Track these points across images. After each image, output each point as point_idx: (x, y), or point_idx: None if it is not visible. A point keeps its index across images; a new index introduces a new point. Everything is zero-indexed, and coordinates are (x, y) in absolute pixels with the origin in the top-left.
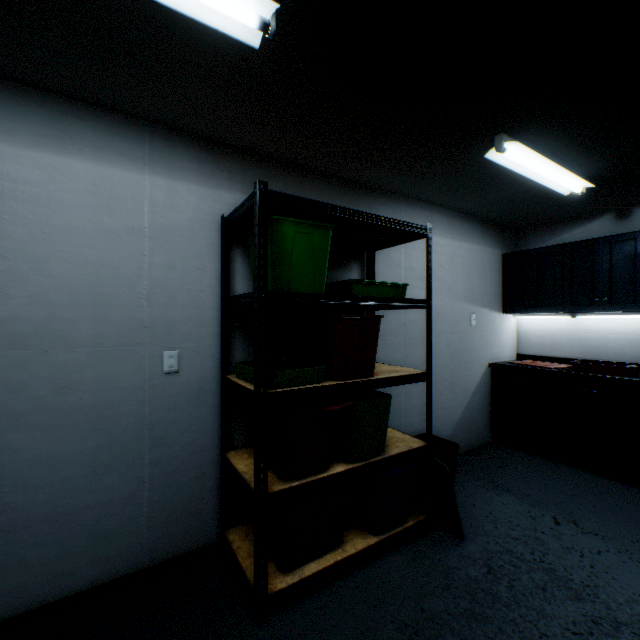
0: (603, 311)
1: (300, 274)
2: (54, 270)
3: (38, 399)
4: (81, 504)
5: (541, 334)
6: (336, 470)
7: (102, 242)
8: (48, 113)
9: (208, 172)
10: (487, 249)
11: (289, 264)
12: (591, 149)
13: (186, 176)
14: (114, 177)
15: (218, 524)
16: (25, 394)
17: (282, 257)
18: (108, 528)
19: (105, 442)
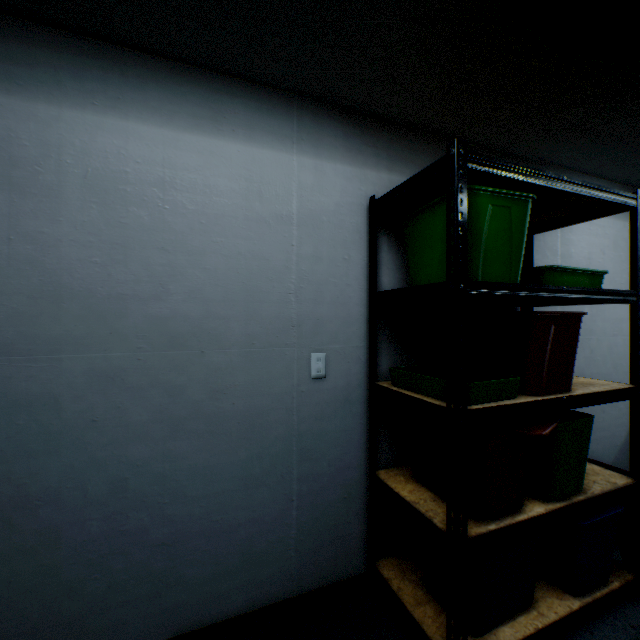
0: None
1: (493, 259)
2: (209, 263)
3: (194, 404)
4: (233, 521)
5: None
6: (534, 511)
7: (252, 231)
8: (203, 92)
9: (354, 148)
10: None
11: (482, 246)
12: None
13: (332, 154)
14: (264, 159)
15: (363, 553)
16: (183, 398)
17: (474, 238)
18: (258, 549)
19: (255, 453)
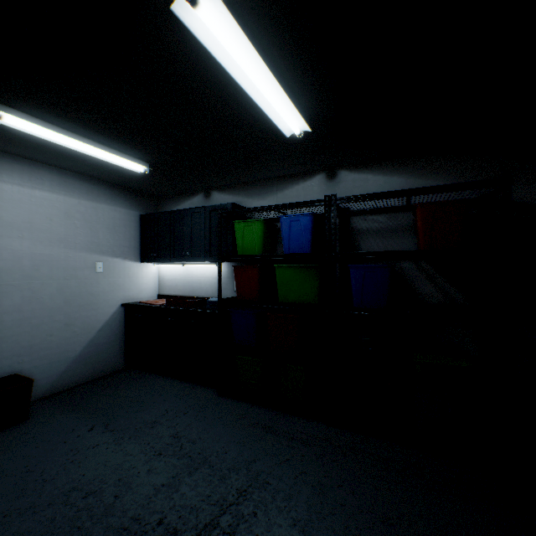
0: (188, 261)
1: None
2: None
3: None
4: None
5: (171, 278)
6: None
7: None
8: None
9: None
10: (121, 209)
11: None
12: (112, 137)
13: None
14: None
15: None
16: None
17: None
18: None
19: None
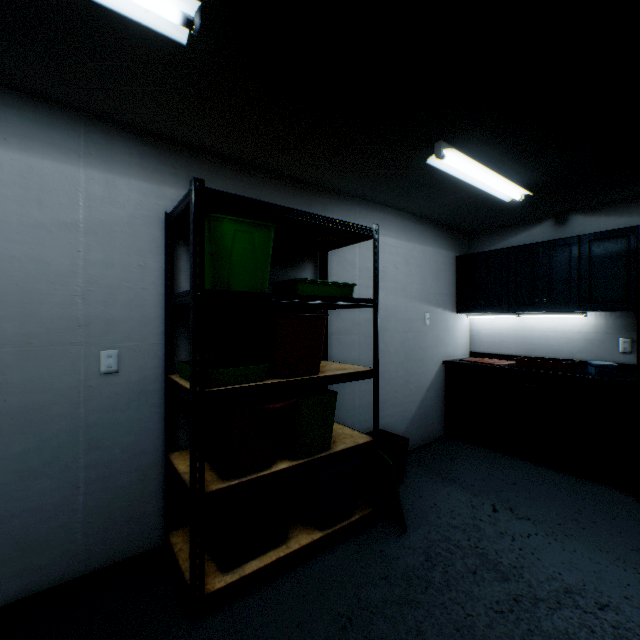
0: (543, 311)
1: (241, 272)
2: None
3: None
4: (6, 513)
5: (491, 333)
6: (279, 467)
7: (30, 236)
8: None
9: (151, 167)
10: (441, 251)
11: (229, 262)
12: (524, 159)
13: (126, 170)
14: (44, 169)
15: (162, 527)
16: None
17: (221, 255)
18: (37, 537)
19: (34, 446)
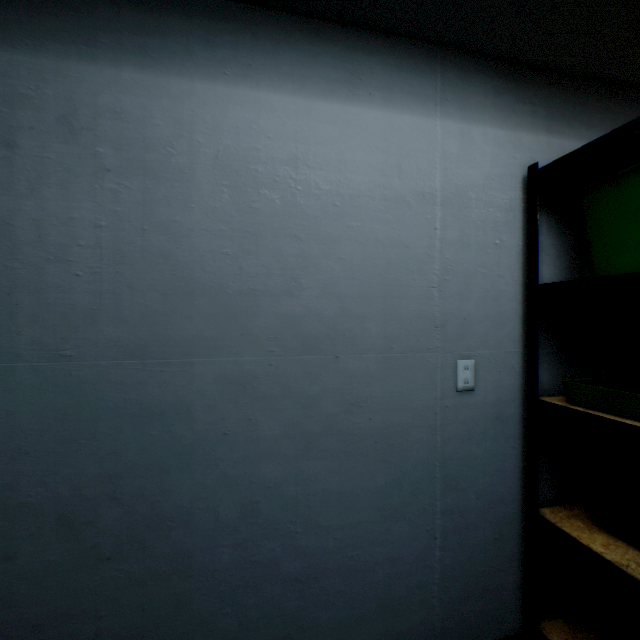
0: None
1: None
2: (343, 252)
3: (328, 418)
4: (369, 558)
5: None
6: None
7: (390, 213)
8: (337, 51)
9: (505, 107)
10: None
11: None
12: None
13: (480, 116)
14: (403, 126)
15: (517, 609)
16: (316, 410)
17: None
18: (396, 594)
19: (393, 479)
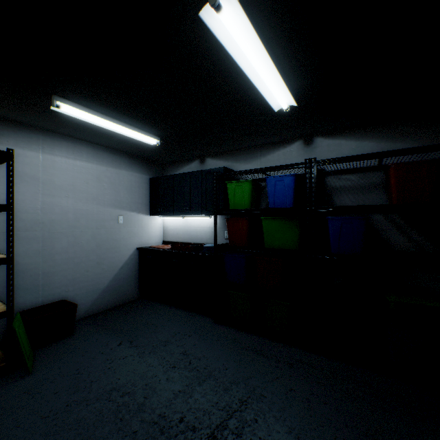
0: (188, 214)
1: None
2: None
3: None
4: None
5: (173, 228)
6: None
7: None
8: None
9: None
10: (136, 174)
11: None
12: (135, 118)
13: None
14: None
15: None
16: None
17: None
18: None
19: None
